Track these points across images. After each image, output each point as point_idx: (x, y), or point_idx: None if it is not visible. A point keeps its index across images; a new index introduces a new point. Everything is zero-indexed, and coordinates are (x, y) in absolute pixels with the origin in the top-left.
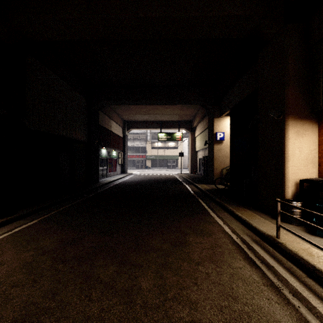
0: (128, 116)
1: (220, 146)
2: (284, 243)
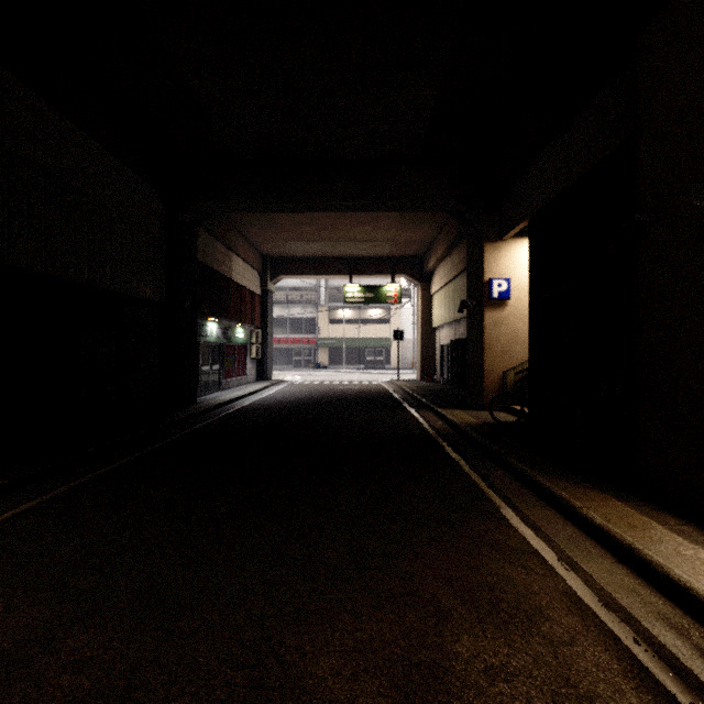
0: (273, 246)
1: (499, 314)
2: None
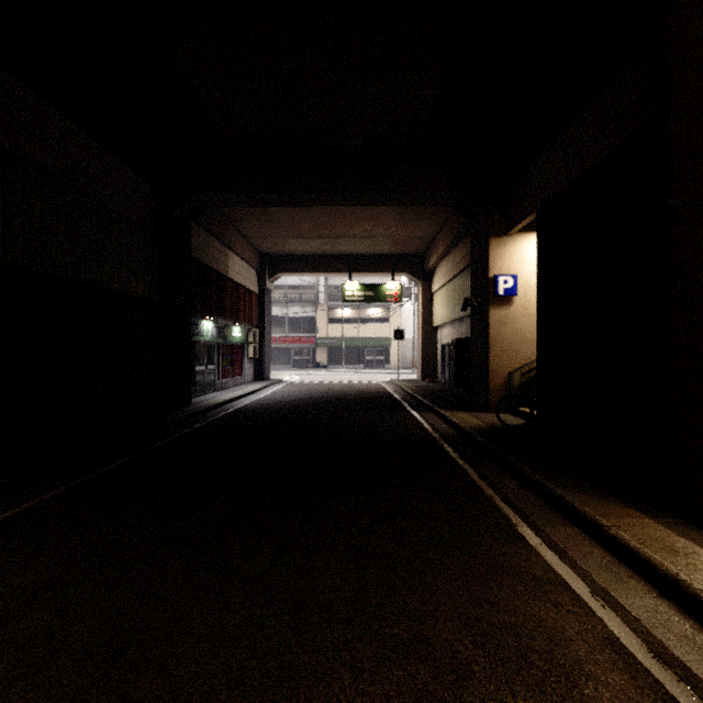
0: (271, 243)
1: (505, 312)
2: None
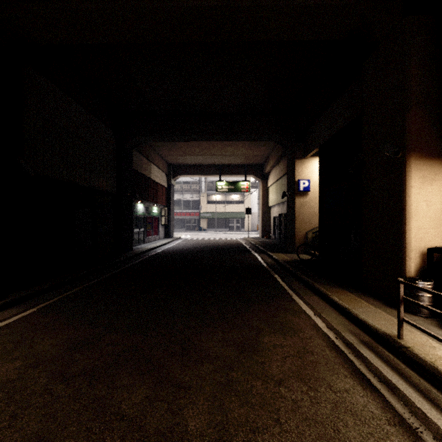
0: (174, 158)
1: (304, 199)
2: (412, 347)
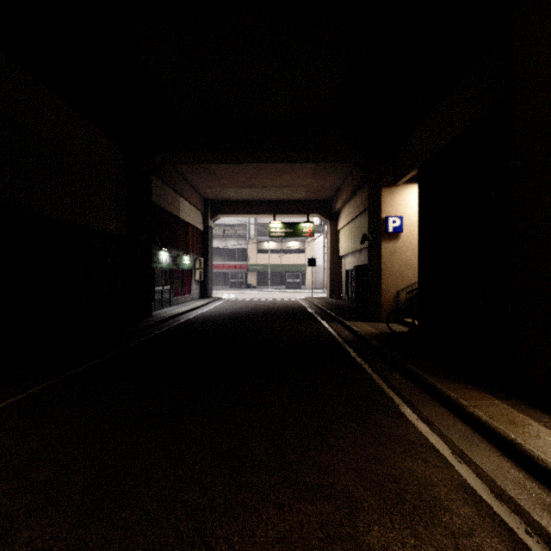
0: (213, 191)
1: (394, 245)
2: None
